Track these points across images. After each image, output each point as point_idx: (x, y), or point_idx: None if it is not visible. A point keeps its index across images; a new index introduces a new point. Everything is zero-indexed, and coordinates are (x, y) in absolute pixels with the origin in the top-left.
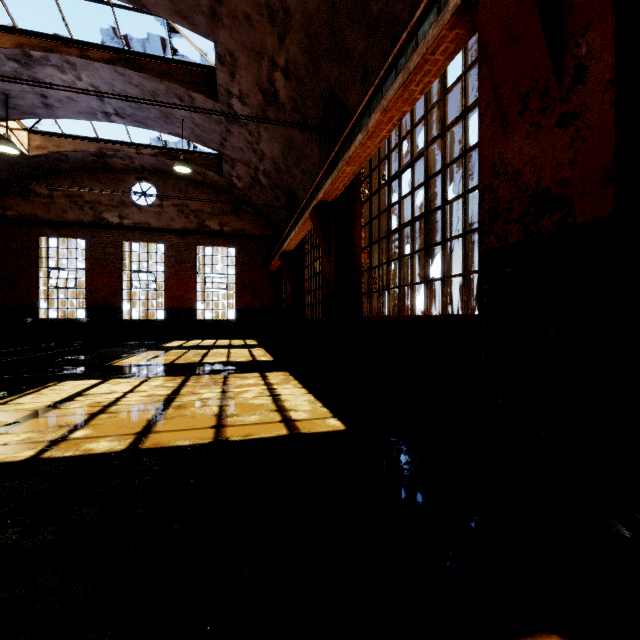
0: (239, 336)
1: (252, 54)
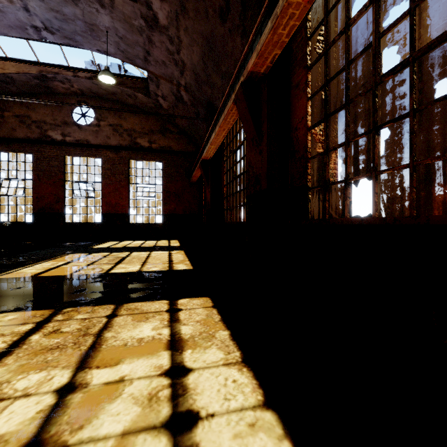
0: (165, 237)
1: None
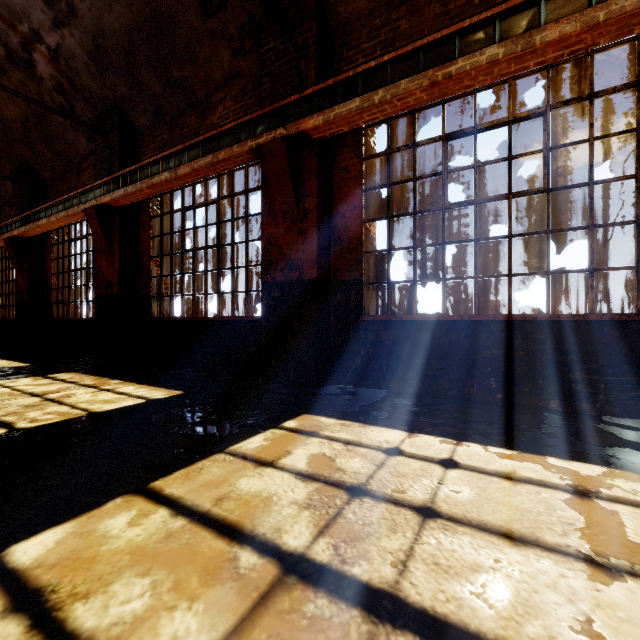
0: None
1: None
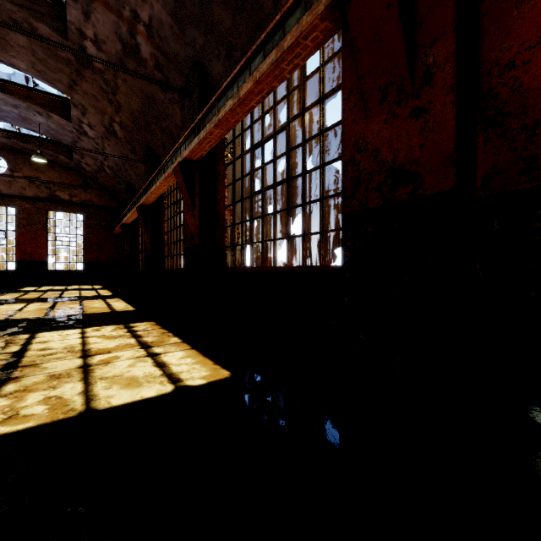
0: (87, 283)
1: (98, 110)
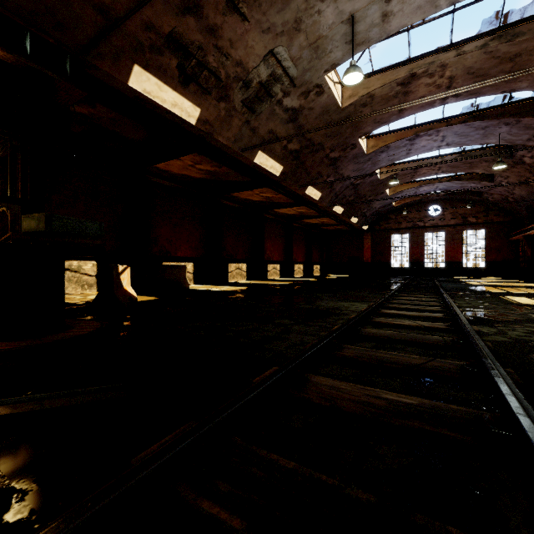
0: (488, 276)
1: (518, 176)
